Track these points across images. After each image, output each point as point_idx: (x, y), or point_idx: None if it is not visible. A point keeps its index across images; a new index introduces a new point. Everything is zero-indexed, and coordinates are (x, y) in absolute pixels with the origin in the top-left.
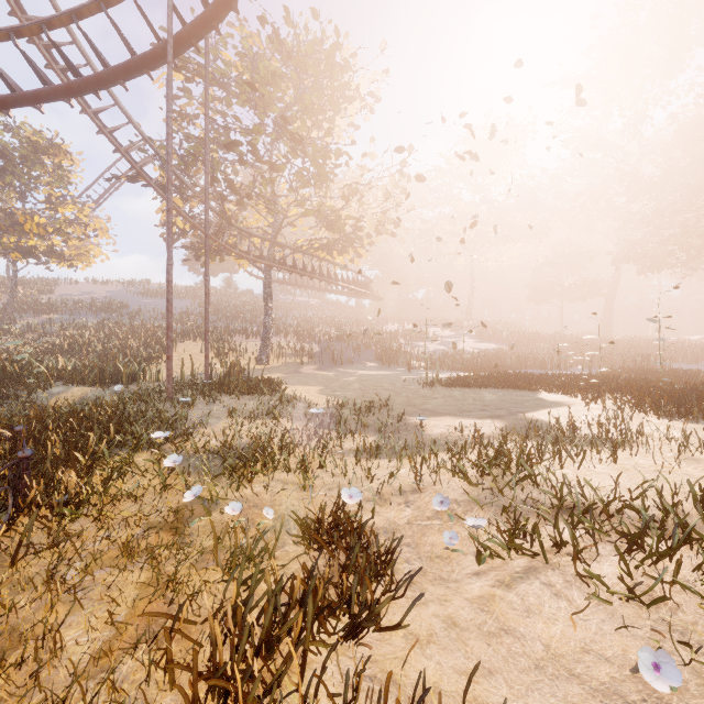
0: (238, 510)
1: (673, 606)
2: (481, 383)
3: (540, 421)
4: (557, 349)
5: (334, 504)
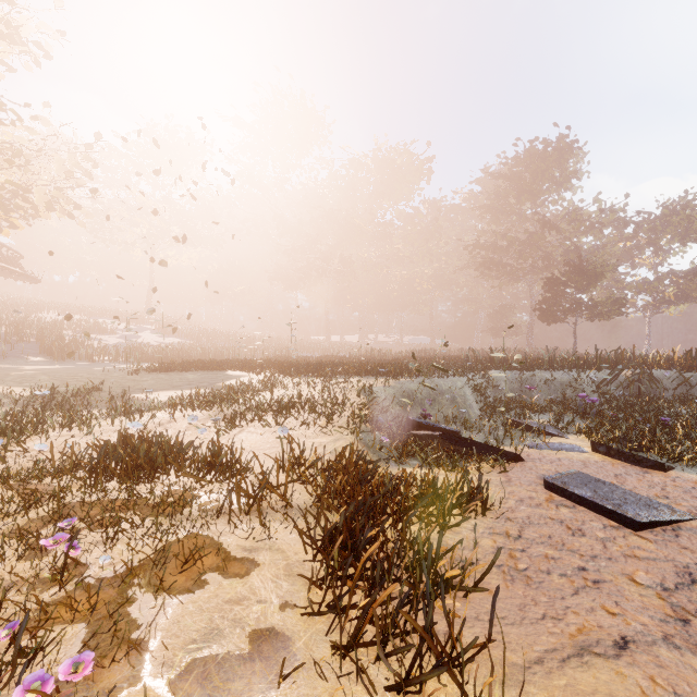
0: (45, 448)
1: (288, 424)
2: (181, 368)
3: (231, 386)
4: (231, 344)
5: (123, 433)
